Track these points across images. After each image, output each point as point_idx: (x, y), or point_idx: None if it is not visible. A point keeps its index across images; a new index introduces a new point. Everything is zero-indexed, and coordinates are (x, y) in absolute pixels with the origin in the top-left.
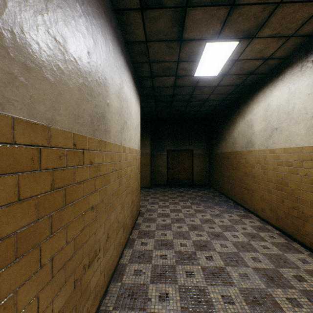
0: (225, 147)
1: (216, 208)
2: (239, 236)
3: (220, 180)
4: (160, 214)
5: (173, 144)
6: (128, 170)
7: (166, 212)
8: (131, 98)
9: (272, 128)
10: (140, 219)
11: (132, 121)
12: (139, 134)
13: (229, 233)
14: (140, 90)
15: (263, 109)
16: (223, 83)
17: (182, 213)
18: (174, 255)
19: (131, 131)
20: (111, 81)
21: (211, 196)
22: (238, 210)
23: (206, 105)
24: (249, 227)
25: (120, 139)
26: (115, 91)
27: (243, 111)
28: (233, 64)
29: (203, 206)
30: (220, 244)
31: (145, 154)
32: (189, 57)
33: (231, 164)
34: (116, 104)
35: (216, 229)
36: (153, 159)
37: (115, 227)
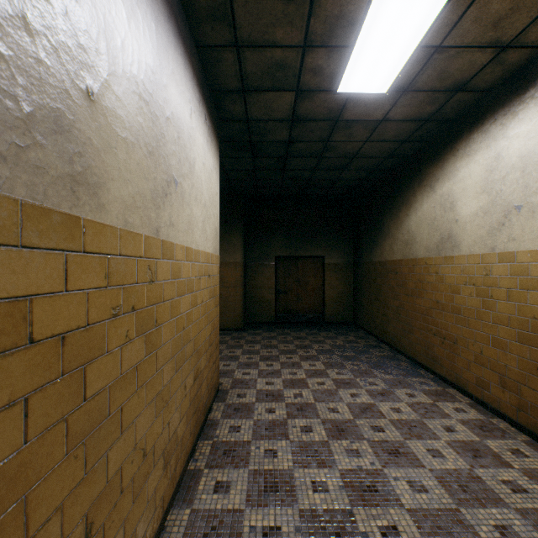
0: (389, 252)
1: (377, 374)
2: (446, 453)
3: (379, 314)
4: (263, 395)
5: (287, 246)
6: (184, 304)
7: (274, 386)
8: (194, 130)
9: (506, 208)
10: (217, 408)
11: (197, 185)
12: (216, 219)
13: (419, 444)
14: (218, 125)
15: (483, 168)
16: (396, 115)
17: (308, 390)
18: (300, 525)
19: (192, 208)
20: (107, 31)
21: (361, 347)
22: (423, 378)
23: (353, 168)
24: (458, 425)
25: (150, 221)
26: (130, 75)
27: (432, 176)
28: (427, 61)
29: (350, 371)
30: (407, 480)
31: (234, 265)
32: (330, 35)
33: (402, 284)
34: (133, 115)
35: (389, 433)
36: (249, 274)
37: (128, 478)
